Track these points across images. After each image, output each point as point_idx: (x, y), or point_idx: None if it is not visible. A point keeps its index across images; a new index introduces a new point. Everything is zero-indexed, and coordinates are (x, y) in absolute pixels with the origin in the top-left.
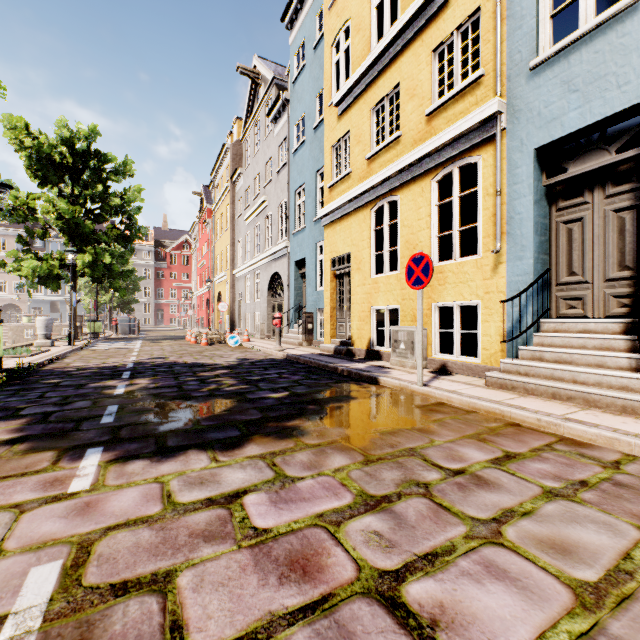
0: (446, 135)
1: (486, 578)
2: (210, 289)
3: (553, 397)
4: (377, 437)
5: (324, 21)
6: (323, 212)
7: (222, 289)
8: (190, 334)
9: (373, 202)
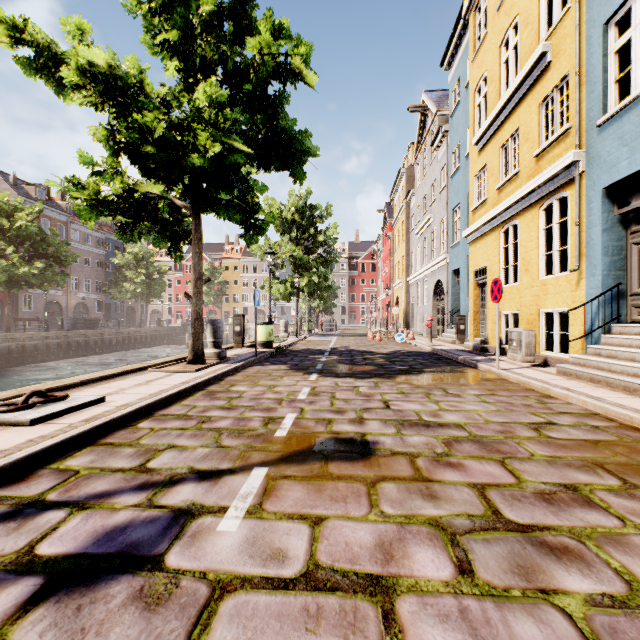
0: (542, 177)
1: (417, 404)
2: (390, 294)
3: (590, 381)
4: (433, 383)
5: (469, 71)
6: (466, 233)
7: (399, 294)
8: (370, 332)
9: (501, 225)
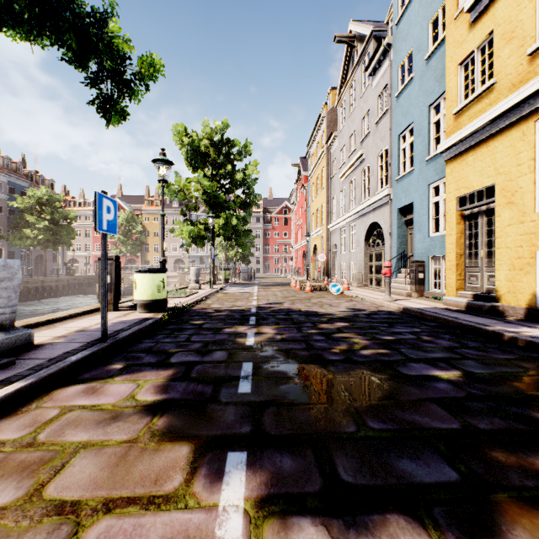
0: None
1: None
2: (306, 243)
3: None
4: None
5: None
6: (447, 144)
7: (317, 242)
8: (294, 281)
9: None
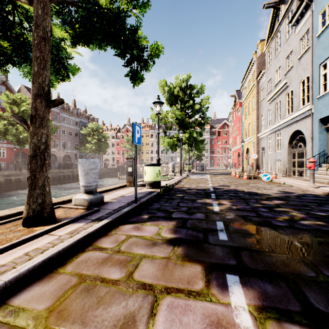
0: None
1: None
2: (240, 147)
3: None
4: None
5: None
6: None
7: (249, 146)
8: (234, 172)
9: None
